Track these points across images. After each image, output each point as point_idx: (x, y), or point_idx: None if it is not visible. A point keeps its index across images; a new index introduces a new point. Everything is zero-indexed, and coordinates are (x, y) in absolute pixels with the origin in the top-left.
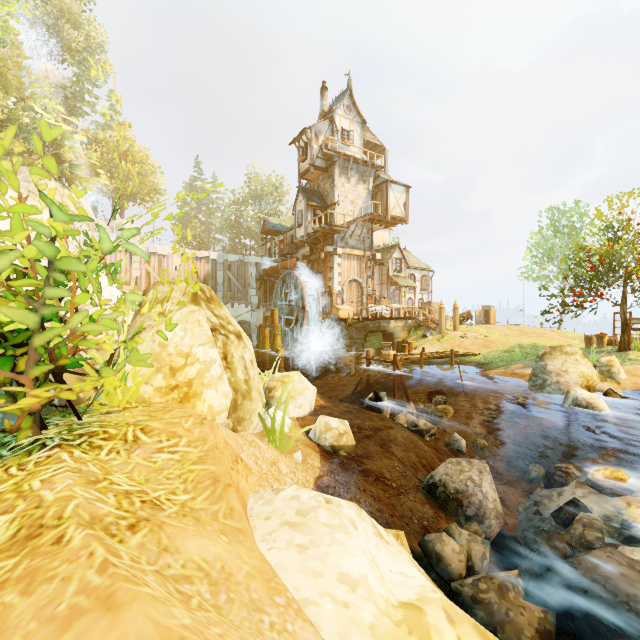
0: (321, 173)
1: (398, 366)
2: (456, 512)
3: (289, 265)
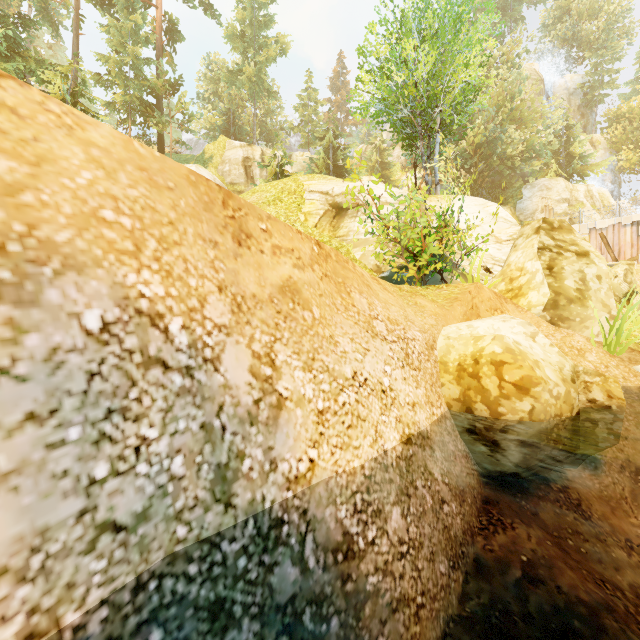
0: None
1: None
2: None
3: None
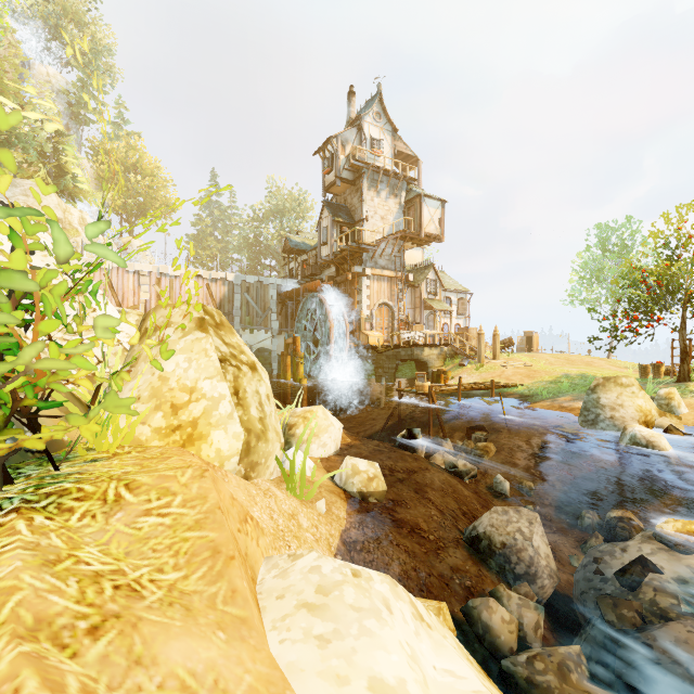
0: (348, 186)
1: (433, 399)
2: (503, 570)
3: (313, 287)
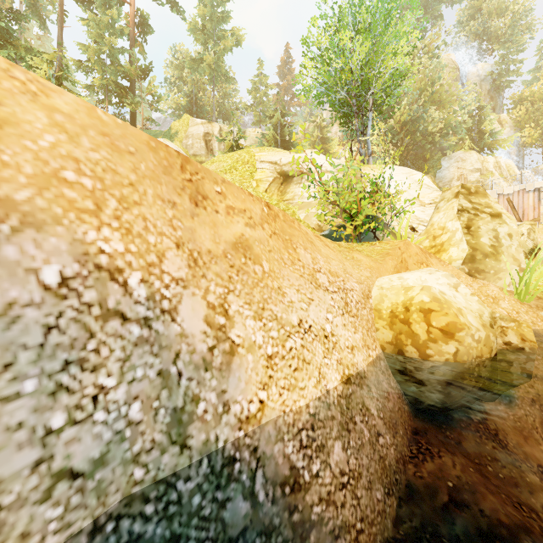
0: None
1: None
2: None
3: None
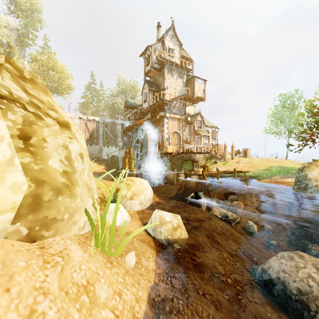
0: (157, 72)
1: (204, 177)
2: (300, 315)
3: (139, 123)
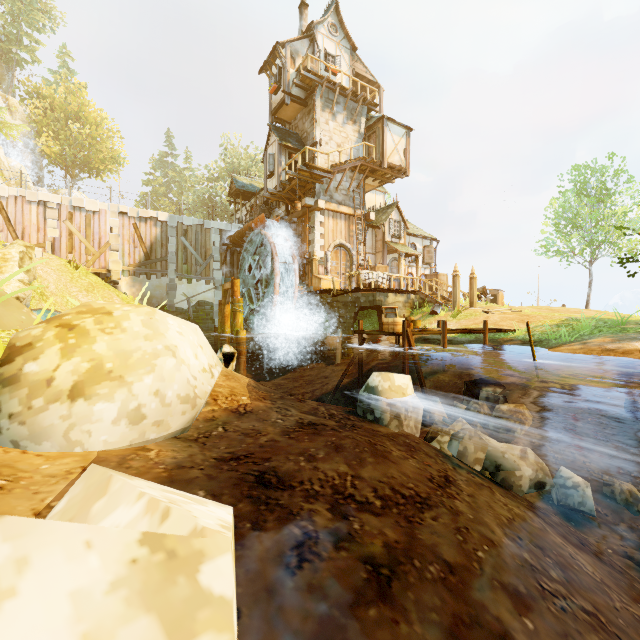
0: (299, 109)
1: (410, 341)
2: None
3: (257, 224)
